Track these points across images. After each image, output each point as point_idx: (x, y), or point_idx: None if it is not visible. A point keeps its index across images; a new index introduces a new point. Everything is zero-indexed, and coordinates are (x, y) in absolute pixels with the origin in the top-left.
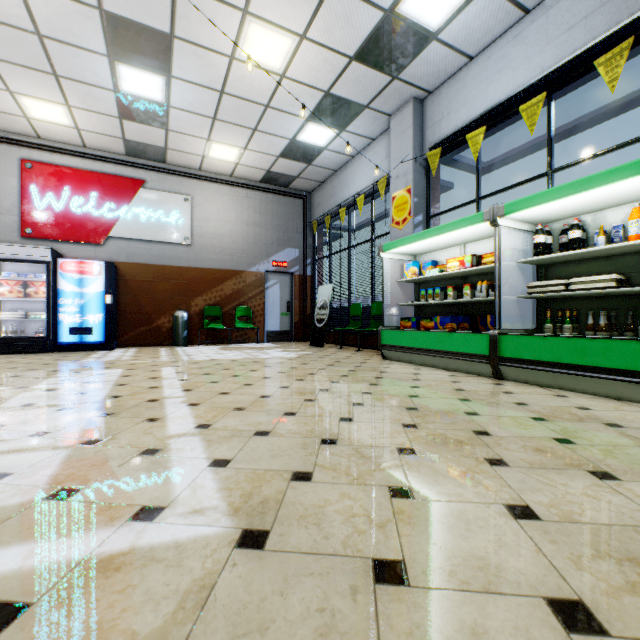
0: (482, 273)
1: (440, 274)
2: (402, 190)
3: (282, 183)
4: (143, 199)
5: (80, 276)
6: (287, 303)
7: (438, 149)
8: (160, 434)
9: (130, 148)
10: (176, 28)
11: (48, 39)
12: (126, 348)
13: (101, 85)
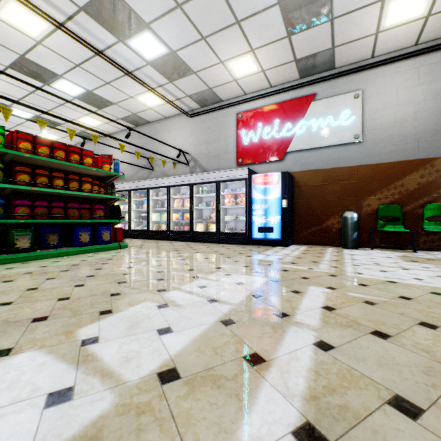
0: None
1: None
2: None
3: None
4: (313, 111)
5: (264, 186)
6: None
7: None
8: None
9: (301, 68)
10: None
11: None
12: (298, 245)
13: (267, 5)
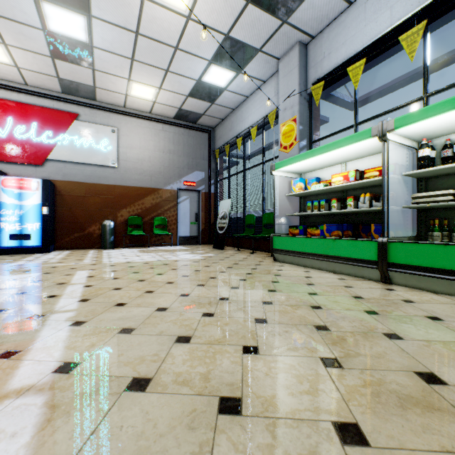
0: (362, 187)
1: (325, 188)
2: (289, 120)
3: (191, 119)
4: (77, 129)
5: (19, 191)
6: (195, 214)
7: (321, 82)
8: None
9: (65, 86)
10: None
11: None
12: (61, 251)
13: (30, 23)
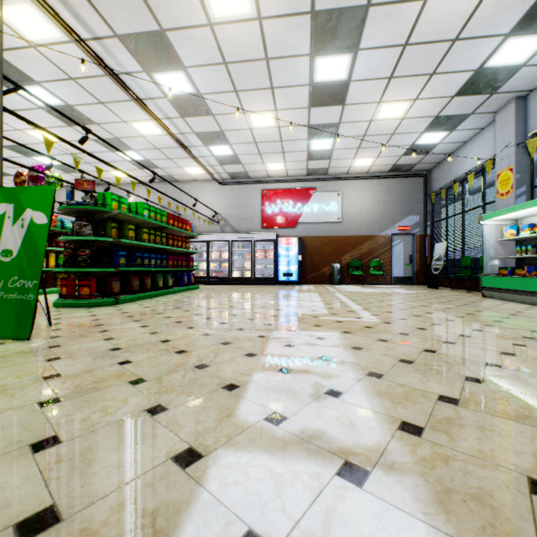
0: None
1: (530, 235)
2: (505, 169)
3: (405, 169)
4: (315, 199)
5: (287, 246)
6: (409, 256)
7: (535, 137)
8: (351, 309)
9: (309, 172)
10: (342, 120)
11: (284, 141)
12: (307, 285)
13: (301, 150)
